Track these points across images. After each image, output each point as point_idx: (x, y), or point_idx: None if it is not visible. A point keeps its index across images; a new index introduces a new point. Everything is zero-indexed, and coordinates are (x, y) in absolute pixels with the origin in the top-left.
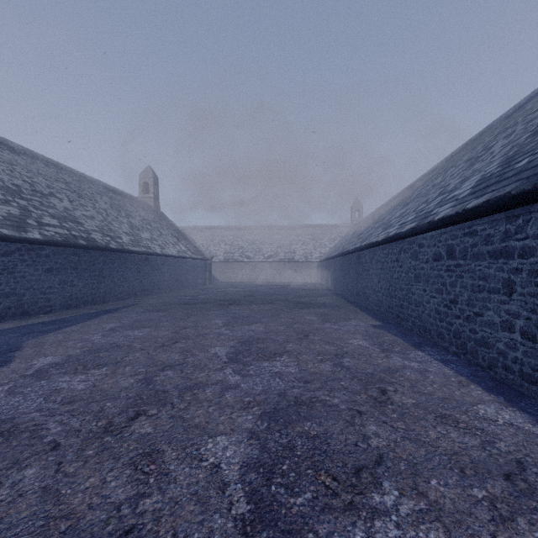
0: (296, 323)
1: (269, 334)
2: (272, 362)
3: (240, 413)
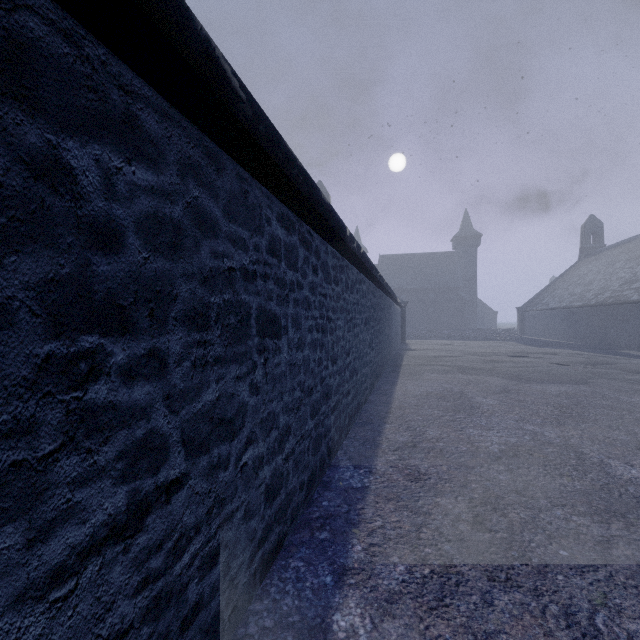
0: (457, 351)
1: (467, 349)
2: (457, 346)
3: (457, 344)
